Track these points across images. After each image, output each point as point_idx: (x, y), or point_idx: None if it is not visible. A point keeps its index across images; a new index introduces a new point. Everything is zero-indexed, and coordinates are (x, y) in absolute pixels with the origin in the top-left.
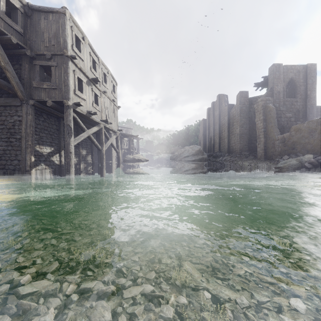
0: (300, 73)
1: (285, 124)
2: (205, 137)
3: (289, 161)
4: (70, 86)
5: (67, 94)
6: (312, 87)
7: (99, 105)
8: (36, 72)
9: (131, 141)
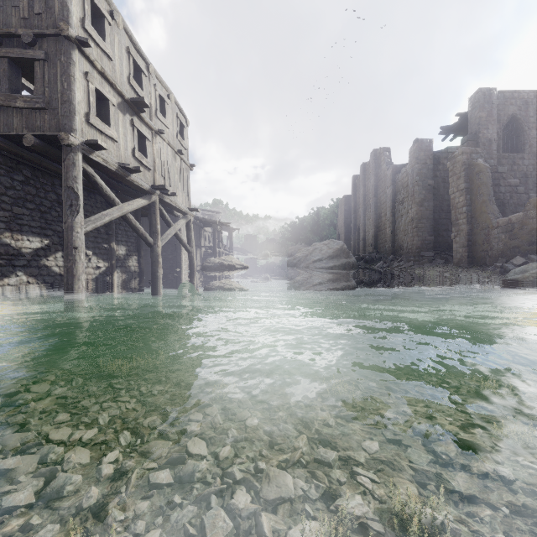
0: (528, 107)
1: (506, 198)
2: (348, 227)
3: (531, 267)
4: (77, 103)
5: (68, 120)
6: None
7: (149, 156)
8: (2, 74)
9: (216, 232)
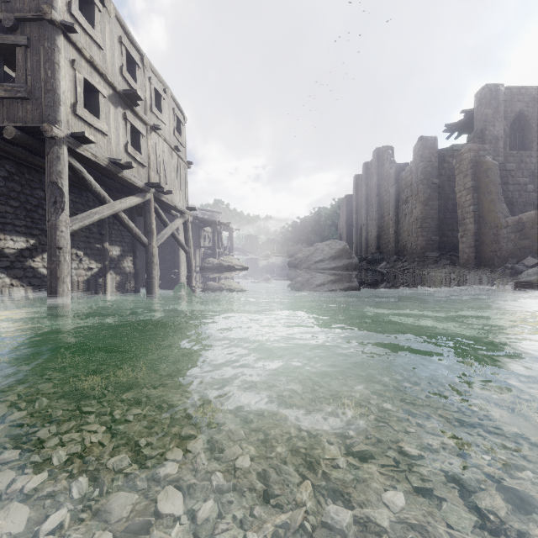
0: (536, 103)
1: (515, 197)
2: (350, 228)
3: None
4: (62, 93)
5: (52, 110)
6: None
7: (143, 152)
8: None
9: (216, 232)
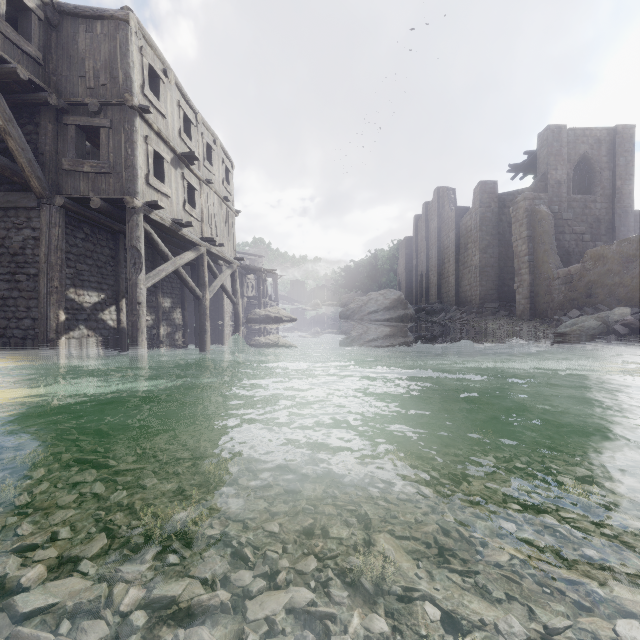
0: (601, 145)
1: (571, 247)
2: (410, 274)
3: (581, 320)
4: (139, 167)
5: (132, 183)
6: (626, 171)
7: (197, 208)
8: (70, 141)
9: (261, 280)
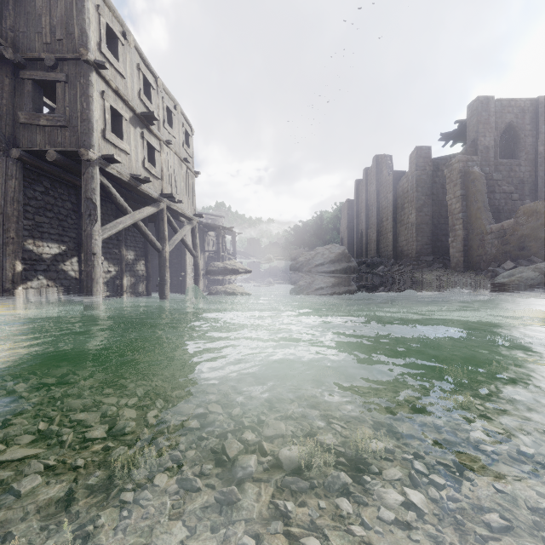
0: (525, 115)
1: (501, 205)
2: (351, 232)
3: (518, 271)
4: (95, 121)
5: (87, 137)
6: None
7: (157, 166)
8: (26, 95)
9: (220, 237)
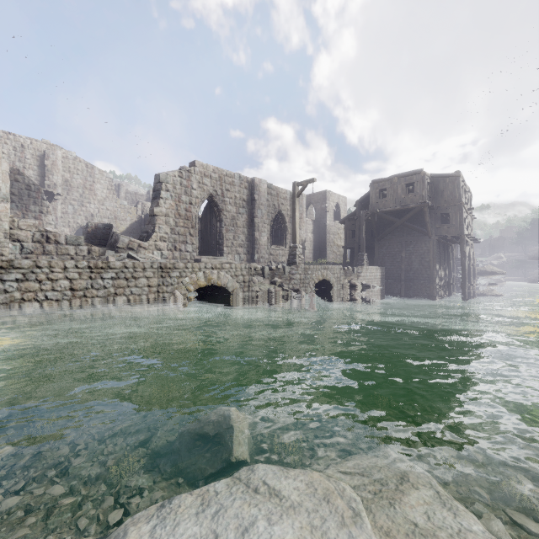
0: None
1: None
2: None
3: None
4: (464, 224)
5: (462, 230)
6: None
7: (468, 227)
8: (438, 218)
9: None
